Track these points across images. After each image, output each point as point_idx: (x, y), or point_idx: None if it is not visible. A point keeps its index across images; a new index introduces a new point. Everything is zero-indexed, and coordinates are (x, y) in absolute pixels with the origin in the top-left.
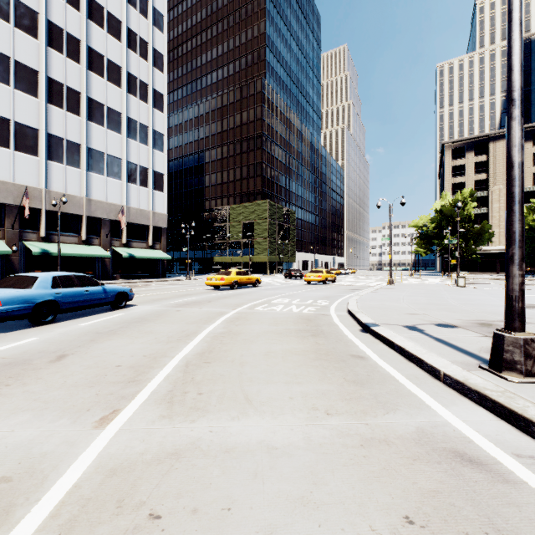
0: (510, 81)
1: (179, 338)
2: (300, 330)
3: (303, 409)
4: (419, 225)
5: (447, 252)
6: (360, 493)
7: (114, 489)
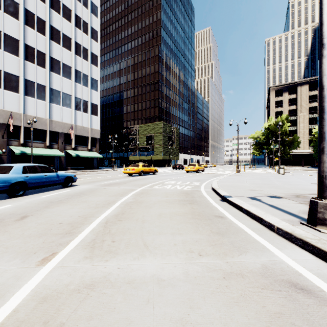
0: (321, 32)
1: (103, 205)
2: (182, 200)
3: (183, 251)
4: (255, 137)
5: (272, 153)
6: (224, 315)
7: (42, 313)
